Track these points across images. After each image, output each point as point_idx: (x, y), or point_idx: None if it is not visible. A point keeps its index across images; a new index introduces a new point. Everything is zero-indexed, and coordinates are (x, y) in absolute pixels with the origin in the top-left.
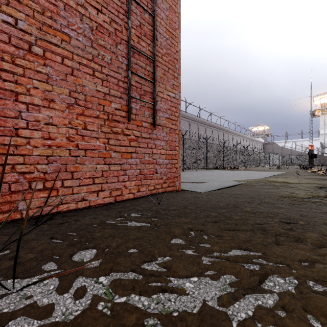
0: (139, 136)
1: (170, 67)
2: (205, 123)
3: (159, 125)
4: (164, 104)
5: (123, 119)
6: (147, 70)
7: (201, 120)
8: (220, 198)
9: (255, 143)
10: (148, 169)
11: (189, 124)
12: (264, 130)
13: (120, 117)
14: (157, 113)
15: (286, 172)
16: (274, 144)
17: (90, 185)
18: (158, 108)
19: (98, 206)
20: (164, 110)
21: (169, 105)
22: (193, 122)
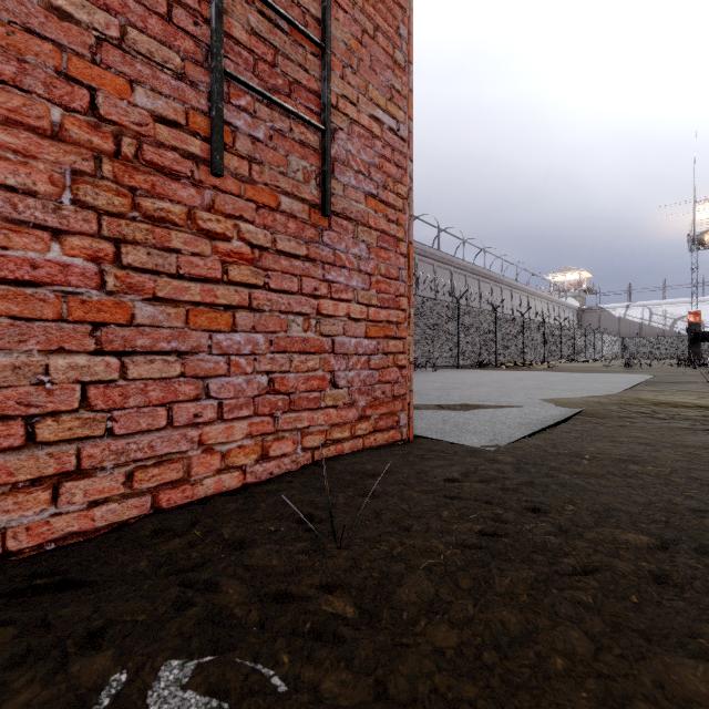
0: (267, 245)
1: (382, 25)
2: (451, 262)
3: (344, 218)
4: (360, 146)
5: (194, 168)
6: (300, 7)
7: (441, 255)
8: (580, 486)
9: (561, 309)
10: (304, 372)
11: (414, 264)
12: (580, 280)
13: (179, 157)
14: (337, 171)
15: (658, 376)
16: (601, 312)
17: (7, 452)
18: (338, 154)
19: (62, 544)
20: (362, 166)
21: (377, 153)
22: (423, 260)
